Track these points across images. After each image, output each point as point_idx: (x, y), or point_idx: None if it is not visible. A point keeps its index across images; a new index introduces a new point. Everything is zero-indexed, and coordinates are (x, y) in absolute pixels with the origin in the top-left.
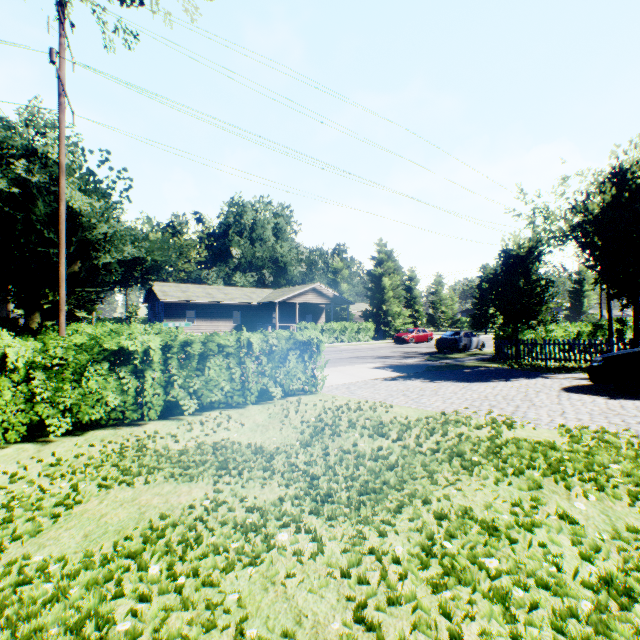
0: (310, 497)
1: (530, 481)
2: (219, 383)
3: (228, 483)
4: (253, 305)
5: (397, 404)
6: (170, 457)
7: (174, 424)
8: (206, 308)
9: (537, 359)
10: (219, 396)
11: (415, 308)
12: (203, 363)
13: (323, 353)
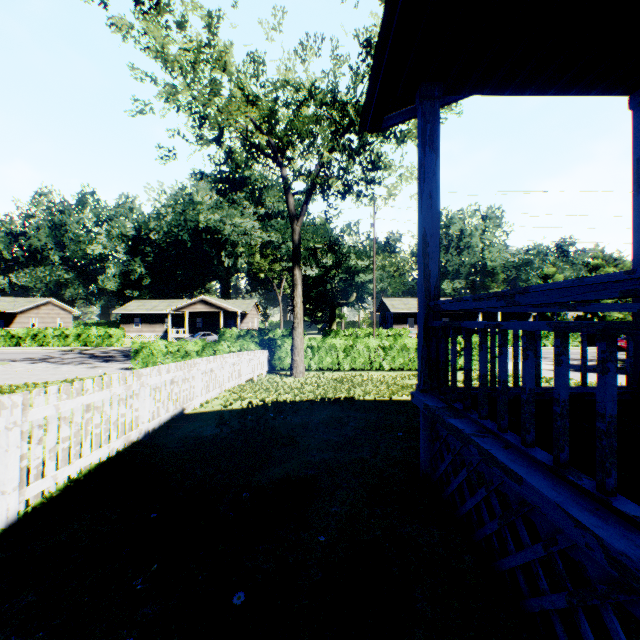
0: None
1: None
2: None
3: None
4: (458, 313)
5: None
6: None
7: None
8: None
9: None
10: None
11: None
12: None
13: None
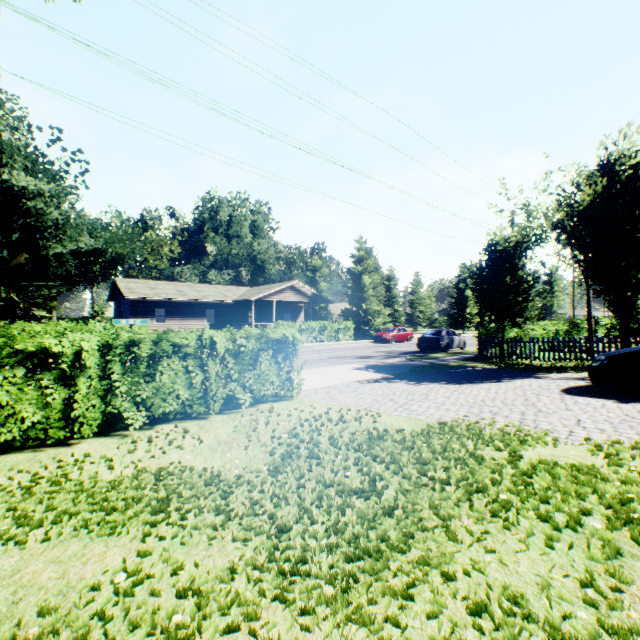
0: (276, 563)
1: (605, 545)
2: (175, 390)
3: (162, 537)
4: (228, 303)
5: (385, 412)
6: (92, 494)
7: (115, 442)
8: (177, 306)
9: (521, 358)
10: (174, 406)
11: (394, 307)
12: (154, 366)
13: (301, 353)
